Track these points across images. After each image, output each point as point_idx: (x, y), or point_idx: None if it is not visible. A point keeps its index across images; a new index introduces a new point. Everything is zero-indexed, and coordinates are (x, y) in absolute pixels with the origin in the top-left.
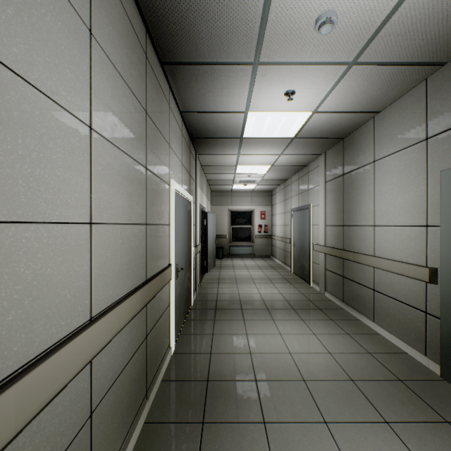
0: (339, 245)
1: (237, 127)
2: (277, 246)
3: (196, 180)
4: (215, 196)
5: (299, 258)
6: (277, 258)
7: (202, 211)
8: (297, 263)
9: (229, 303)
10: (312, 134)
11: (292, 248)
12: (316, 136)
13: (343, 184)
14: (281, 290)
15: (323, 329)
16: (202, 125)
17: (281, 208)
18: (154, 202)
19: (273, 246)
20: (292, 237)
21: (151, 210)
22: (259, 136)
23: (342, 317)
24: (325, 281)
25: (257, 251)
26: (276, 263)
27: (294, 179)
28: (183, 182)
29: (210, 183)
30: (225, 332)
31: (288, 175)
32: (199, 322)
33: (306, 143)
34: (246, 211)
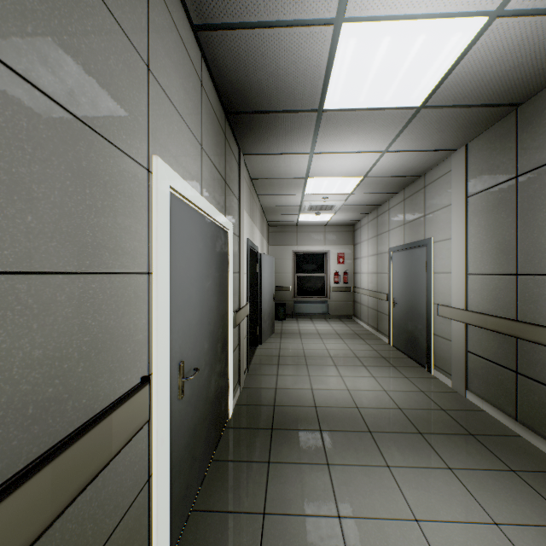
0: (504, 311)
1: (315, 77)
2: (364, 304)
3: (241, 196)
4: (274, 233)
5: (406, 326)
6: (364, 321)
7: (253, 251)
8: (400, 333)
9: (296, 413)
10: (460, 96)
11: (391, 308)
12: (467, 100)
13: (517, 195)
14: (384, 383)
15: (510, 505)
16: (244, 72)
17: (370, 247)
18: (34, 191)
19: (357, 302)
20: (392, 292)
21: (1, 215)
22: (355, 104)
23: (530, 462)
24: (465, 372)
25: (333, 309)
26: (363, 329)
27: (396, 201)
28: (206, 188)
29: (266, 212)
30: (292, 506)
31: (385, 196)
32: (237, 468)
33: (439, 121)
34: (317, 253)
